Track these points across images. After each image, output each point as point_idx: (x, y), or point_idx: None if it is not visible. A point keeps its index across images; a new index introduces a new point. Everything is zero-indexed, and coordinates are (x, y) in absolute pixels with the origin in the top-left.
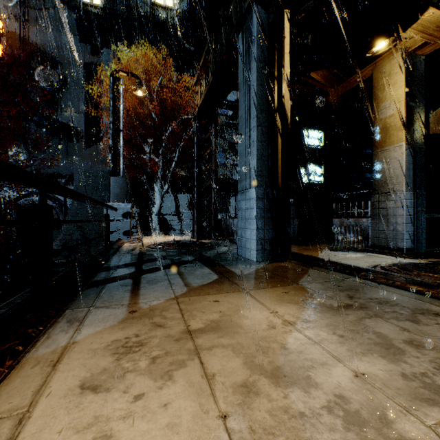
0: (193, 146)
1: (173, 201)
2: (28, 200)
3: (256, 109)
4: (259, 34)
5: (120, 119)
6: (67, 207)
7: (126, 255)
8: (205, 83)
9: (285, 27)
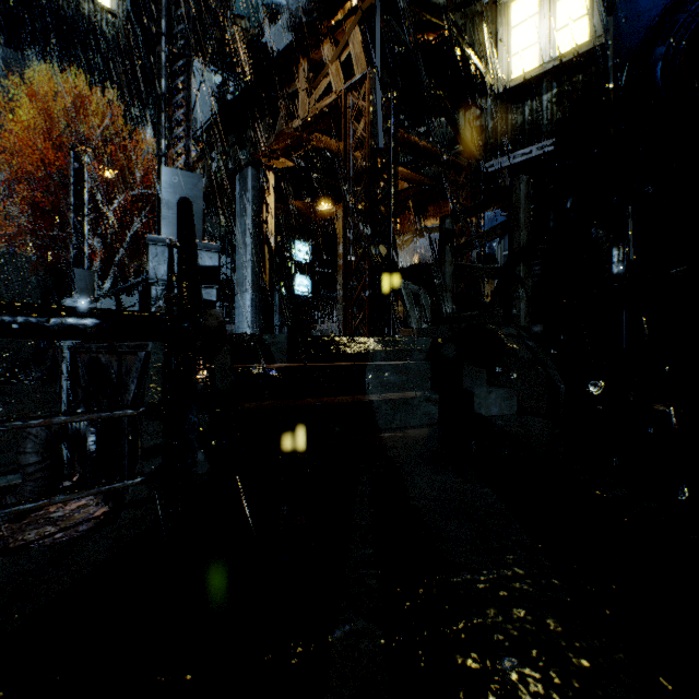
0: None
1: (113, 306)
2: None
3: (251, 239)
4: (253, 188)
5: (85, 202)
6: None
7: None
8: None
9: (271, 184)
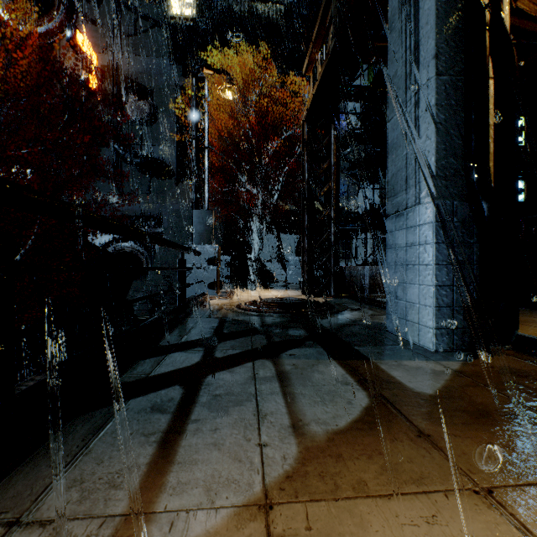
0: (302, 162)
1: (276, 244)
2: (118, 246)
3: (434, 41)
4: None
5: (205, 132)
6: (156, 254)
7: (201, 321)
8: (320, 64)
9: None
